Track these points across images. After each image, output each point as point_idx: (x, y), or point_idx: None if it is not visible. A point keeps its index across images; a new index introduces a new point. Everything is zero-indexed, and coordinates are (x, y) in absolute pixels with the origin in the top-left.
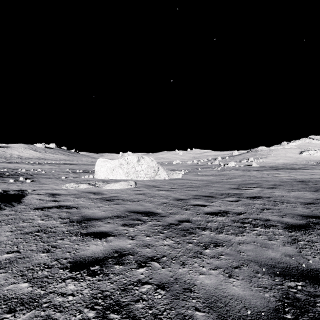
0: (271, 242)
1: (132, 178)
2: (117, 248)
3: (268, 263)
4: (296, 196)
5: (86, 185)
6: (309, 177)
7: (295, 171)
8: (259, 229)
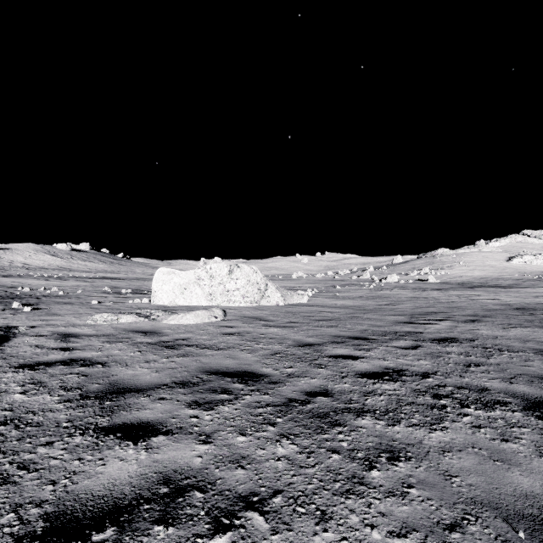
0: (509, 447)
1: (219, 303)
2: (169, 468)
3: (523, 510)
4: (520, 337)
5: (132, 316)
6: (532, 302)
7: (504, 290)
8: (474, 412)
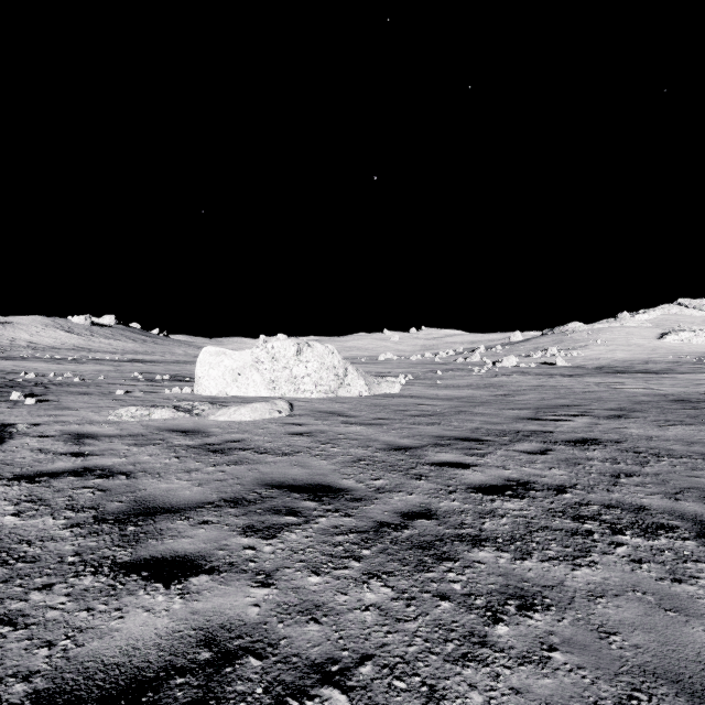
0: (684, 590)
1: (283, 393)
2: (212, 623)
3: None
4: (682, 437)
5: (168, 411)
6: (694, 391)
7: (656, 376)
8: (632, 541)
